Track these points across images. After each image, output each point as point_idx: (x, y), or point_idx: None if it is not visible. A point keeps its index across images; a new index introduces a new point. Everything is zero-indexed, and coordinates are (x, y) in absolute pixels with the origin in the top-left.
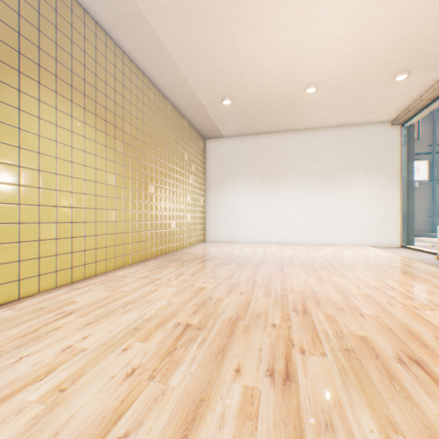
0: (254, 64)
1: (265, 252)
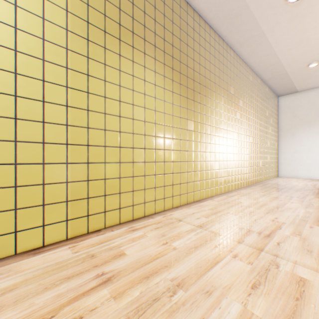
0: None
1: None
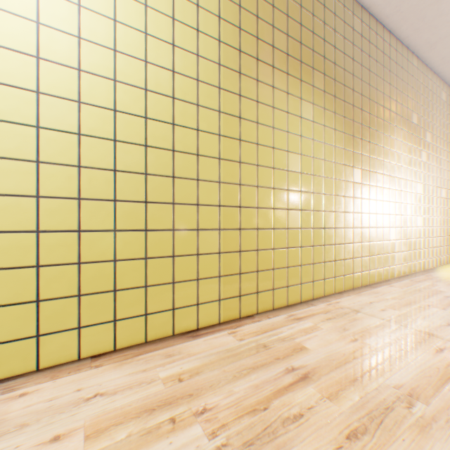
0: None
1: None
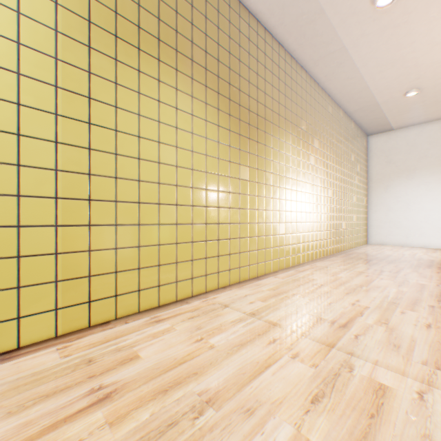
0: None
1: None
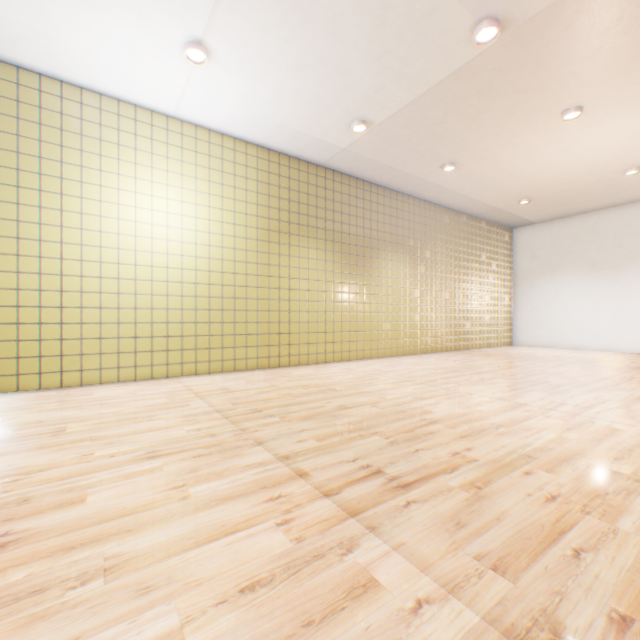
0: (540, 177)
1: (575, 356)
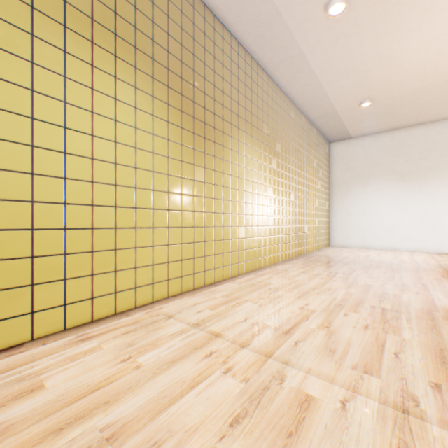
0: (408, 62)
1: (413, 259)
